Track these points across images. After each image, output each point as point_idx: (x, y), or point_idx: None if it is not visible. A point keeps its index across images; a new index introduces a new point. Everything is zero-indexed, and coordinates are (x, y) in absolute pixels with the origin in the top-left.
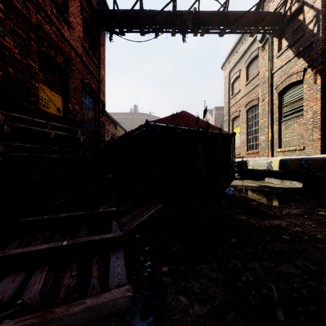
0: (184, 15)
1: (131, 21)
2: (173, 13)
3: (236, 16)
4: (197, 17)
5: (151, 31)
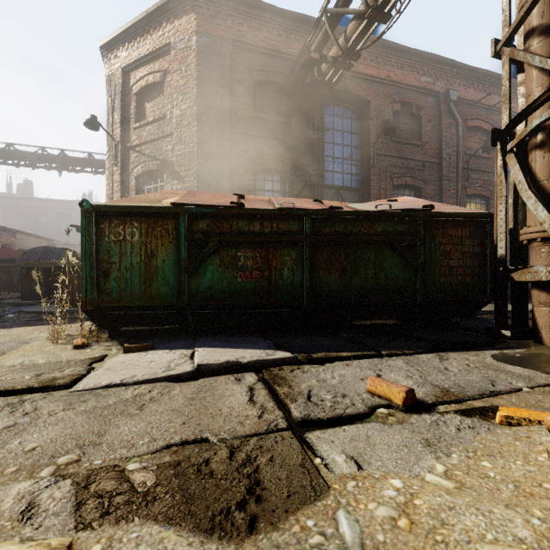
0: (53, 160)
1: (4, 157)
2: (44, 156)
3: (101, 164)
4: (66, 163)
5: (26, 166)
